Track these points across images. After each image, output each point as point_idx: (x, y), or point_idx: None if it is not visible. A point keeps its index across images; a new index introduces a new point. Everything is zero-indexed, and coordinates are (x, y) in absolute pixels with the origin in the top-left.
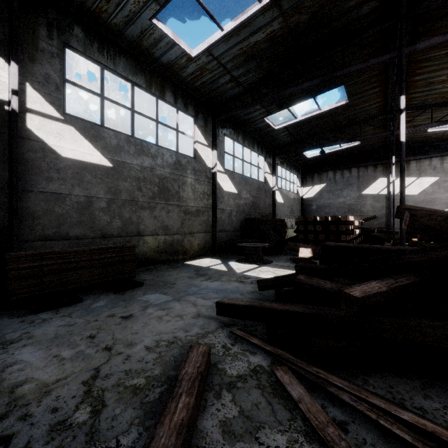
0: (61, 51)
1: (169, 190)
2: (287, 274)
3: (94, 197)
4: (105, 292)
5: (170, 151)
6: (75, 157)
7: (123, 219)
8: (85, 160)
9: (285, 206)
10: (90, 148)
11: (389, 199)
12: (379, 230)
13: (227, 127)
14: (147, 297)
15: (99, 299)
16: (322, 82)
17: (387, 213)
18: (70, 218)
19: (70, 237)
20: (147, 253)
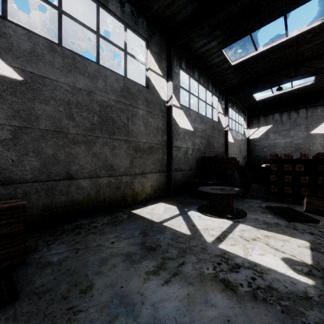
0: None
1: (114, 121)
2: (297, 251)
3: None
4: None
5: (116, 74)
6: None
7: (42, 156)
8: None
9: (235, 145)
10: None
11: None
12: None
13: (183, 60)
14: None
15: None
16: None
17: None
18: None
19: None
20: (82, 201)
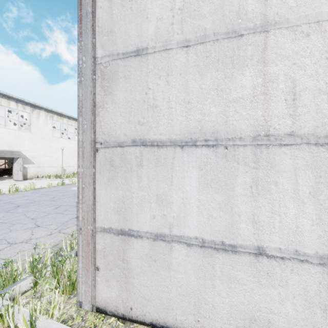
0: None
1: None
2: None
3: None
4: None
5: None
6: None
7: None
8: None
9: None
10: None
11: None
12: None
13: None
14: None
15: None
16: None
17: None
18: None
19: None
20: None
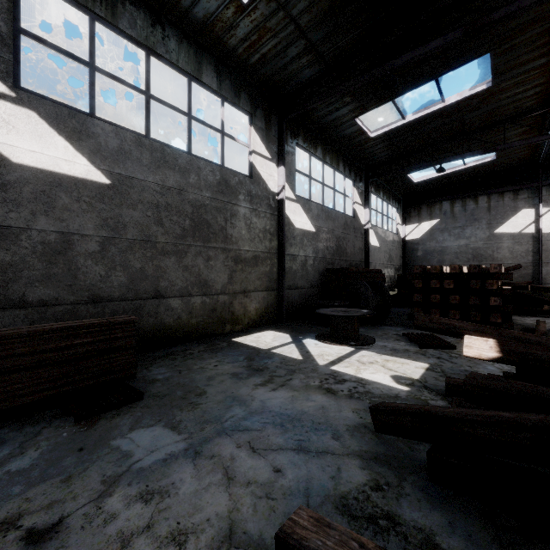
0: None
1: (209, 224)
2: (411, 370)
3: (76, 233)
4: (60, 419)
5: (211, 164)
6: (39, 165)
7: (130, 271)
8: (57, 171)
9: (382, 251)
10: (68, 151)
11: (538, 240)
12: (532, 286)
13: (300, 133)
14: (134, 438)
15: (33, 442)
16: (465, 36)
17: (535, 260)
18: (28, 270)
19: (28, 303)
20: (172, 325)
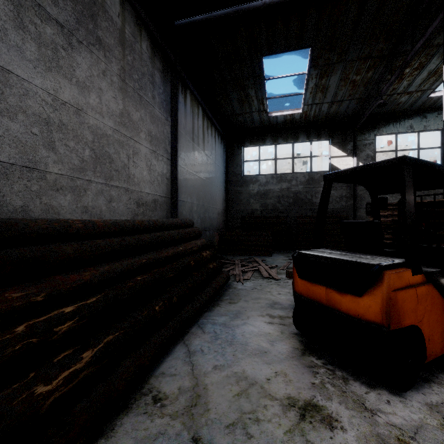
0: (374, 140)
1: None
2: None
3: None
4: None
5: None
6: None
7: None
8: None
9: None
10: None
11: None
12: None
13: None
14: None
15: None
16: None
17: None
18: None
19: None
20: None
